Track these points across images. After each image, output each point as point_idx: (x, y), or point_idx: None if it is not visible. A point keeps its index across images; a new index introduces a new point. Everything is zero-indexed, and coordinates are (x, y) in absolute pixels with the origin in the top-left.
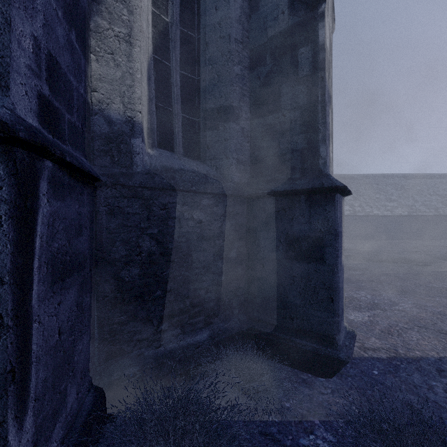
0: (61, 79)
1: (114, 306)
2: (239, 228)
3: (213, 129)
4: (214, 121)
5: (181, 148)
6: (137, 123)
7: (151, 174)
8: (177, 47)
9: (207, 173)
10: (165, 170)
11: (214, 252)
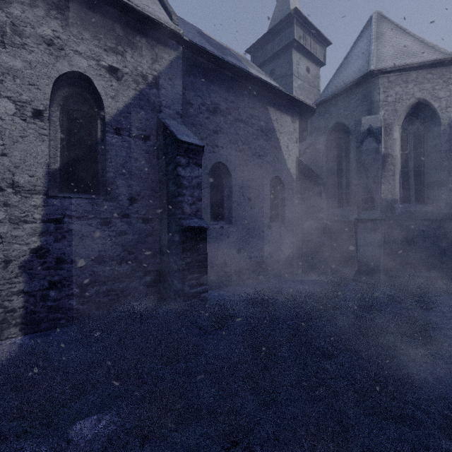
0: (380, 199)
1: (389, 255)
2: (447, 233)
3: (431, 191)
4: (432, 187)
5: (414, 201)
6: (396, 199)
7: (401, 215)
8: (412, 160)
9: (427, 211)
10: (407, 212)
11: (430, 243)
